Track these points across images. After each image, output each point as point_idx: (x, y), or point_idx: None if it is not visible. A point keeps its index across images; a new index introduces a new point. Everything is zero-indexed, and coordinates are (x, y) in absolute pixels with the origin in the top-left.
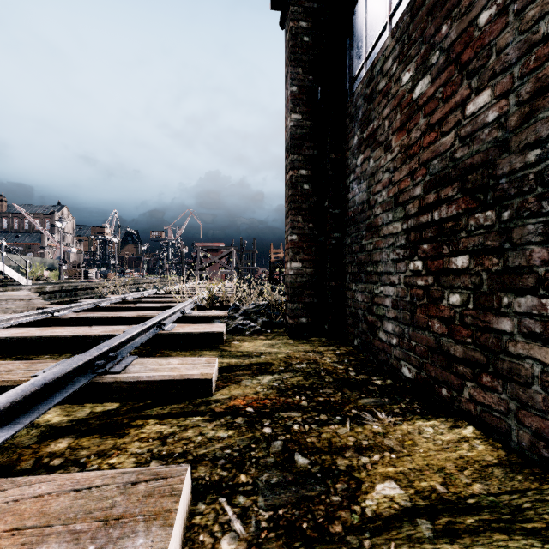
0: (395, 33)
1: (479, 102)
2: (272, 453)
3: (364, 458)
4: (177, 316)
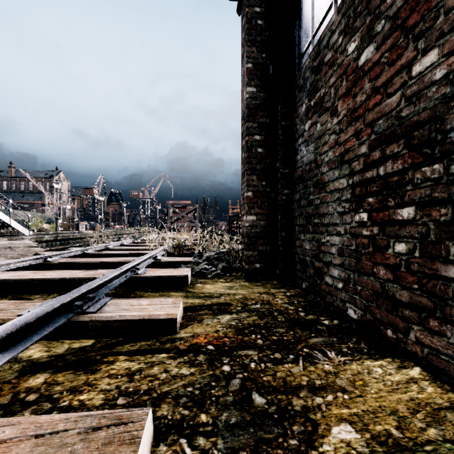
0: (340, 9)
1: (426, 62)
2: (231, 391)
3: (319, 398)
4: (149, 261)
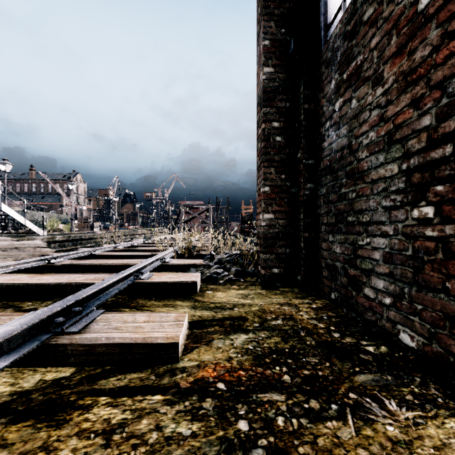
0: None
1: None
2: None
3: None
4: (156, 264)
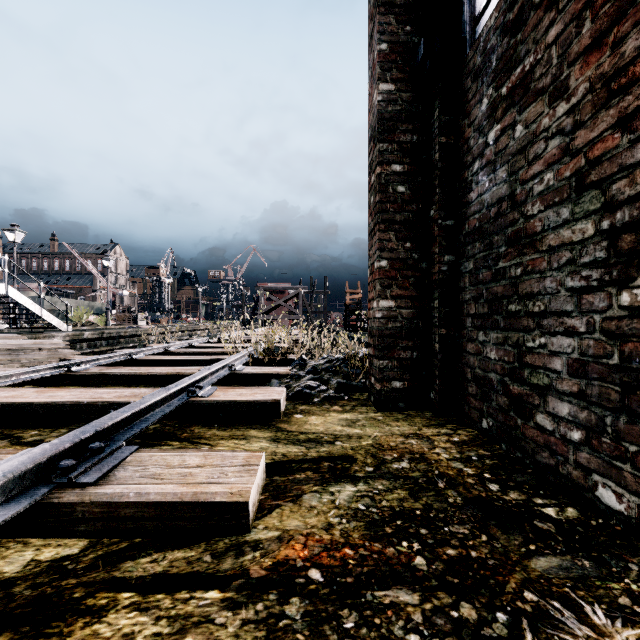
0: None
1: None
2: None
3: None
4: (222, 373)
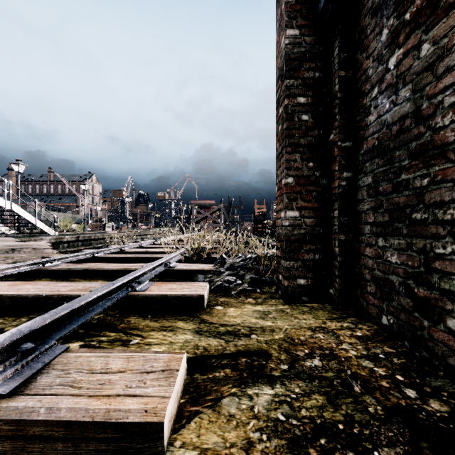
0: None
1: None
2: None
3: None
4: (159, 269)
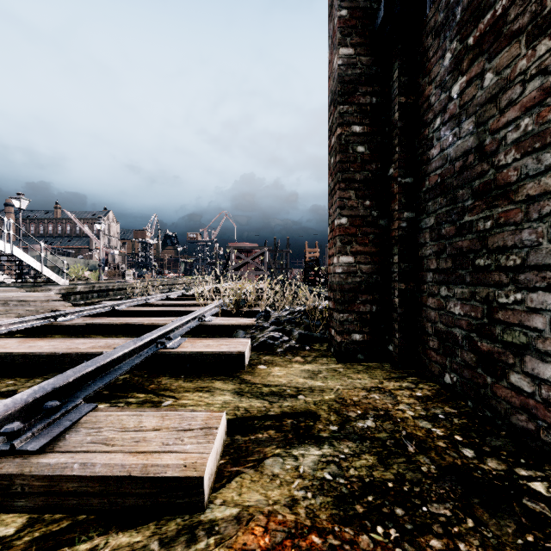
0: None
1: None
2: None
3: None
4: (192, 324)
